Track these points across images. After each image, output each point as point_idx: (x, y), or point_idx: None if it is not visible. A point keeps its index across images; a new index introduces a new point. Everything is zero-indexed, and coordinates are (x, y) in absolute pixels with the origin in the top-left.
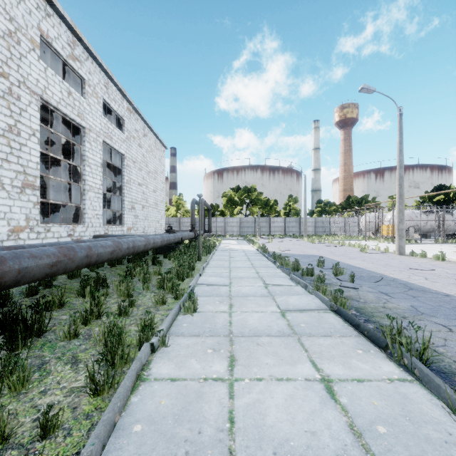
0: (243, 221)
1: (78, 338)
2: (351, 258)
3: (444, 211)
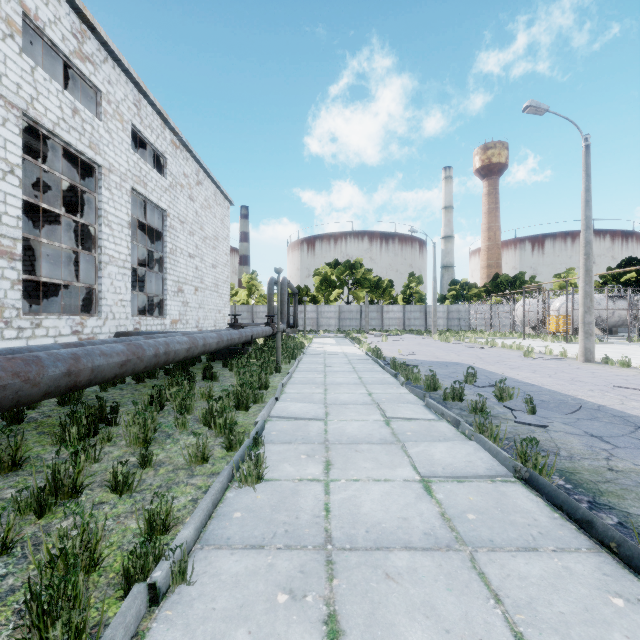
0: (344, 310)
1: (11, 553)
2: (513, 367)
3: None
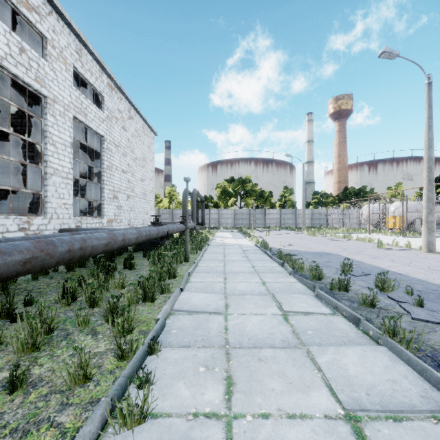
0: (237, 213)
1: None
2: (374, 257)
3: None
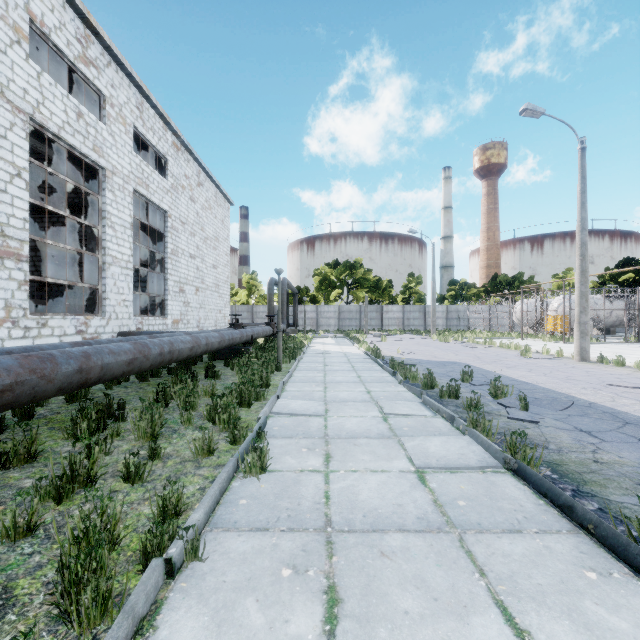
0: (343, 310)
1: (35, 534)
2: (510, 366)
3: (639, 295)
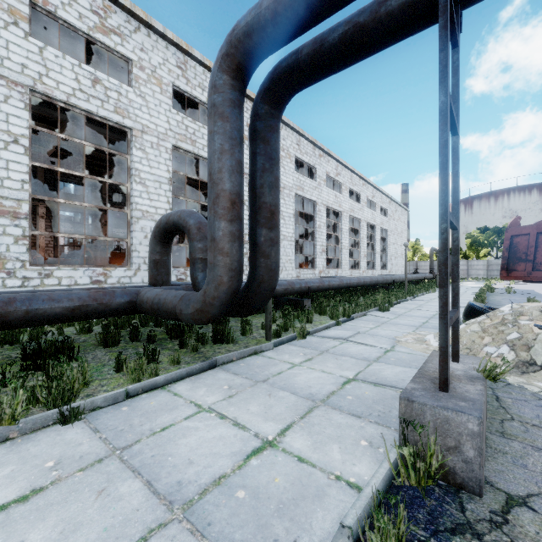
0: (491, 263)
1: None
2: None
3: None
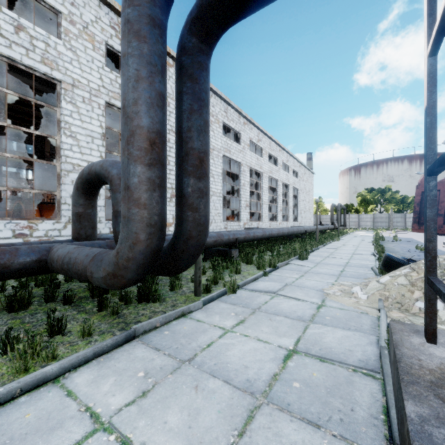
0: (376, 217)
1: None
2: None
3: None
